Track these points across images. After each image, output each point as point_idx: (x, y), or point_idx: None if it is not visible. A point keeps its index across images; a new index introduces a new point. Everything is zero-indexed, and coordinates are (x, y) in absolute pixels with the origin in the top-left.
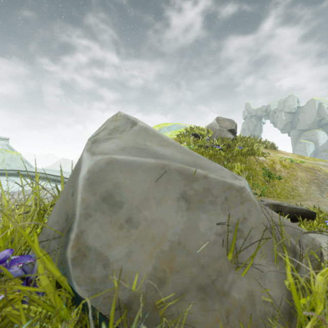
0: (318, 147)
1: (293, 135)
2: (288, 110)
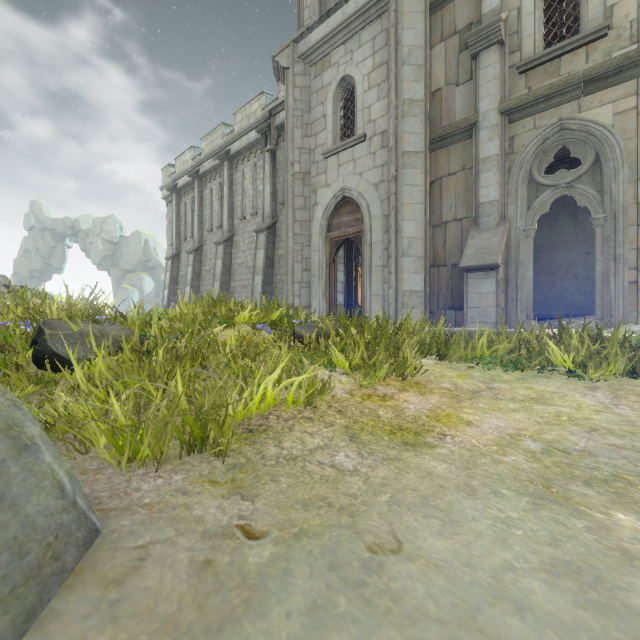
0: (143, 296)
1: (115, 275)
2: (108, 237)
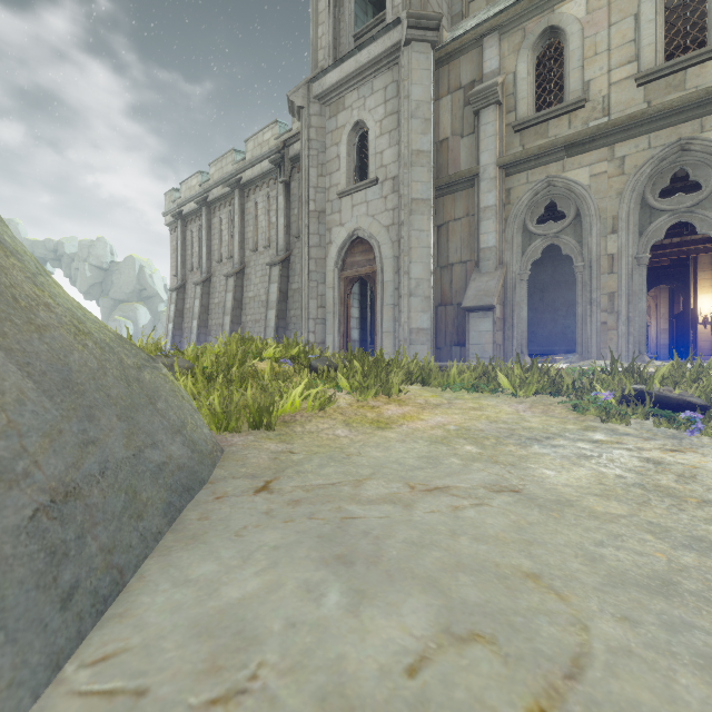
0: (138, 330)
1: (105, 305)
2: (96, 263)
